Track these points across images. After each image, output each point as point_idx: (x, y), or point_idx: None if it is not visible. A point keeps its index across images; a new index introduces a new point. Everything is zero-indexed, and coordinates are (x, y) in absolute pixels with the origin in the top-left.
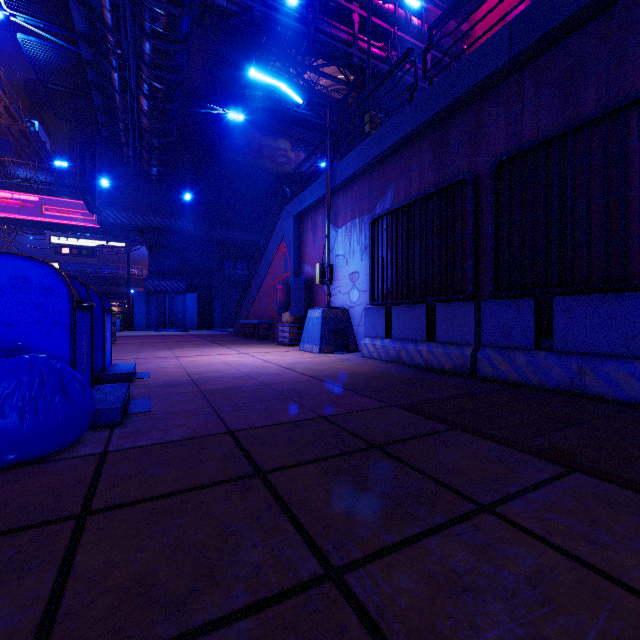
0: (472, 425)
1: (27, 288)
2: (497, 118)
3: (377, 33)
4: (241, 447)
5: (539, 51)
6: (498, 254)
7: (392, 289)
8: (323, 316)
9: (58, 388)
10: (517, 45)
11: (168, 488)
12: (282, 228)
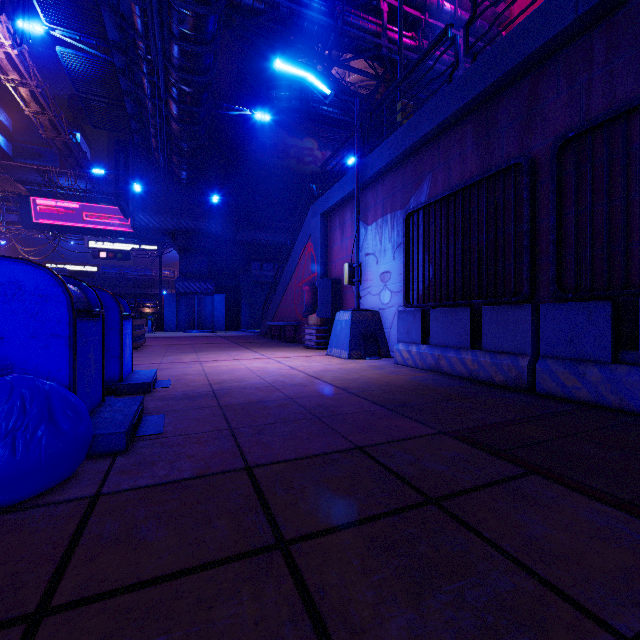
0: (554, 468)
1: (21, 295)
2: (557, 91)
3: (407, 22)
4: (259, 494)
5: (614, 6)
6: (561, 249)
7: (429, 290)
8: (352, 319)
9: (43, 416)
10: (586, 1)
11: (159, 566)
12: (309, 227)
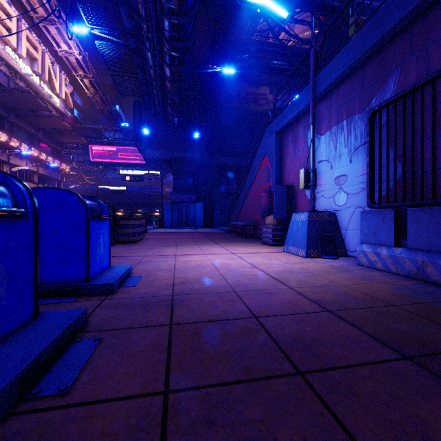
0: None
1: None
2: None
3: None
4: None
5: None
6: None
7: (404, 188)
8: (309, 220)
9: None
10: None
11: None
12: (265, 145)
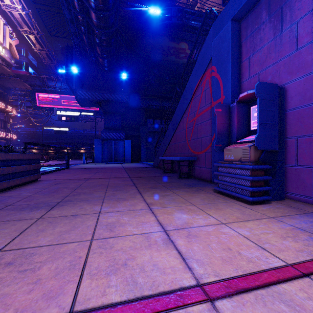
0: None
1: None
2: None
3: None
4: None
5: None
6: None
7: None
8: None
9: None
10: None
11: None
12: (208, 51)
